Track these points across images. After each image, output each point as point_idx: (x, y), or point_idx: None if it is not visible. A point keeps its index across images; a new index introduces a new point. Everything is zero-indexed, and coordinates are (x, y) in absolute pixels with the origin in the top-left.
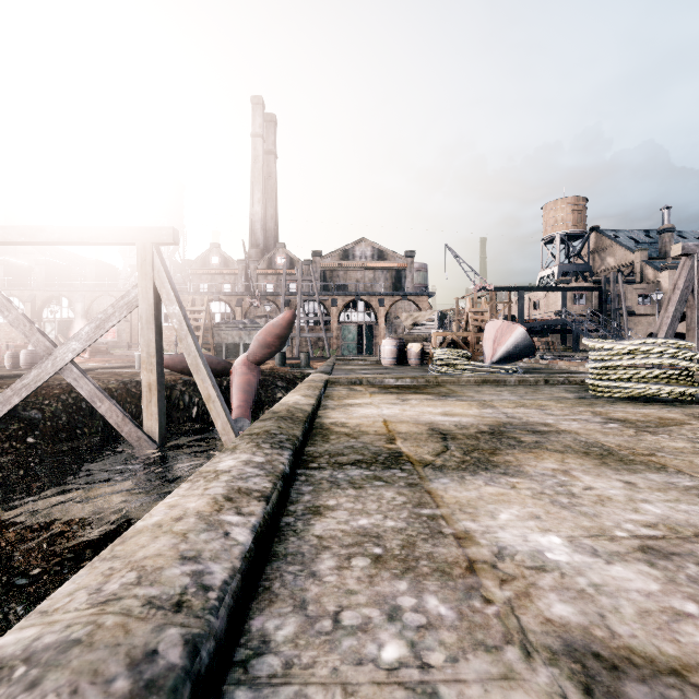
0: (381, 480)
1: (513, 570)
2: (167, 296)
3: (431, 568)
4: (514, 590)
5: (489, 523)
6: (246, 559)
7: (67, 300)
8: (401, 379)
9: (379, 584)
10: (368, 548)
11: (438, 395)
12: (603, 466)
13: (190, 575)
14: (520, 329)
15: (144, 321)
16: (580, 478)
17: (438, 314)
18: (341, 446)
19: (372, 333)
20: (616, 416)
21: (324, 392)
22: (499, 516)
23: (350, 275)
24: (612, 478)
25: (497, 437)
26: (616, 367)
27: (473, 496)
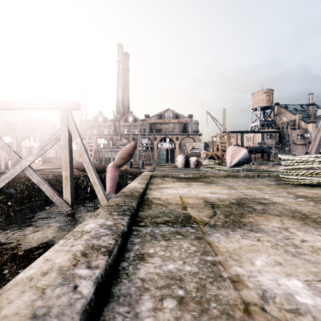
0: (180, 234)
1: (278, 313)
2: (74, 134)
3: (219, 310)
4: None
5: (251, 268)
6: (85, 312)
7: (32, 138)
8: (187, 174)
9: None
10: (174, 290)
11: (206, 183)
12: (306, 225)
13: None
14: (244, 150)
15: (63, 146)
16: (296, 234)
17: (204, 143)
18: (157, 211)
19: (173, 153)
20: (300, 194)
21: (150, 181)
22: (255, 262)
23: (162, 126)
24: (315, 234)
25: (241, 206)
26: (294, 169)
27: (236, 246)
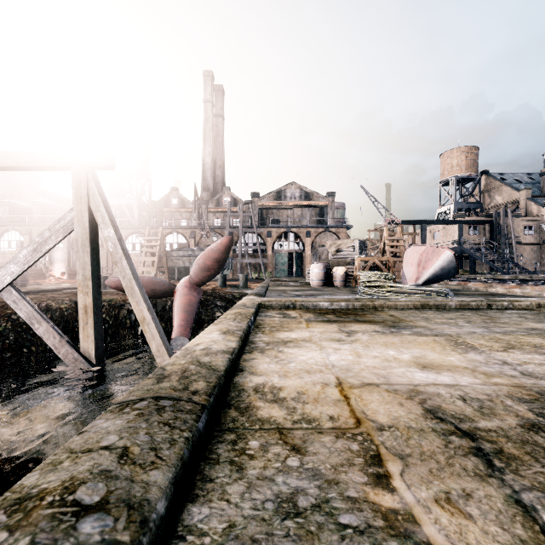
0: None
1: None
2: (102, 219)
3: None
4: None
5: None
6: None
7: None
8: (336, 303)
9: None
10: None
11: (386, 326)
12: None
13: None
14: (447, 252)
15: (80, 244)
16: None
17: (358, 241)
18: (267, 496)
19: (301, 259)
20: None
21: (255, 320)
22: None
23: (282, 212)
24: None
25: None
26: None
27: None
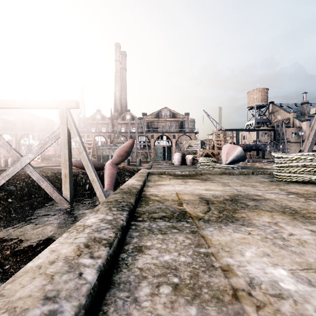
0: (176, 228)
1: (263, 297)
2: (73, 133)
3: (210, 295)
4: (267, 315)
5: (240, 259)
6: (90, 295)
7: (31, 135)
8: (183, 172)
9: (177, 310)
10: (170, 278)
11: (202, 180)
12: (295, 220)
13: (46, 314)
14: (239, 148)
15: (63, 144)
16: (285, 228)
17: (200, 141)
18: (154, 207)
19: (170, 150)
20: (292, 191)
21: (147, 178)
22: (245, 253)
23: (159, 124)
24: (302, 228)
25: (234, 202)
26: (287, 166)
27: (228, 239)
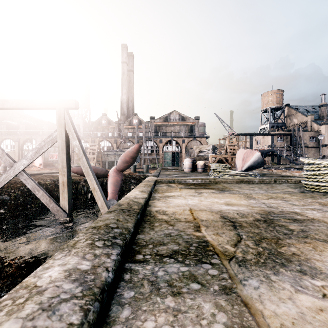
0: (196, 280)
1: None
2: (72, 136)
3: None
4: None
5: None
6: None
7: (34, 141)
8: (196, 180)
9: None
10: None
11: (218, 190)
12: None
13: None
14: (257, 153)
15: (60, 149)
16: None
17: (212, 146)
18: (162, 233)
19: (179, 156)
20: None
21: (154, 188)
22: None
23: (168, 128)
24: None
25: (271, 225)
26: (318, 174)
27: (294, 313)
